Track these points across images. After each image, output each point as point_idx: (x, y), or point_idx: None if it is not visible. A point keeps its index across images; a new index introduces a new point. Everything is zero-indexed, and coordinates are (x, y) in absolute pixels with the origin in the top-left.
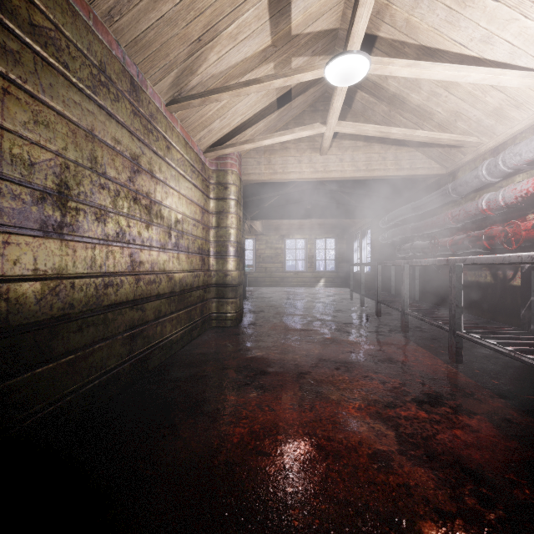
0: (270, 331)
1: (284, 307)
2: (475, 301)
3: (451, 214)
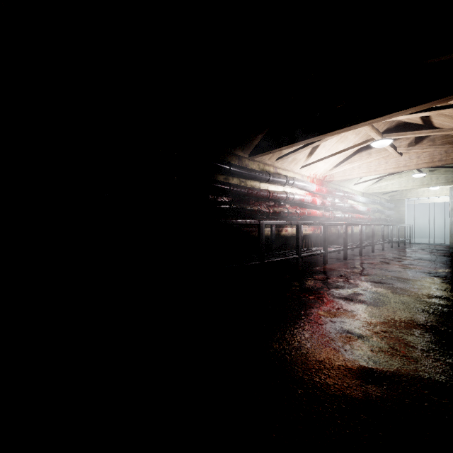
0: (419, 287)
1: (354, 331)
2: (267, 245)
3: (272, 193)
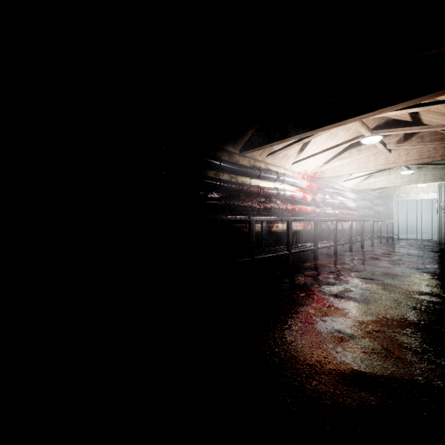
0: (409, 283)
1: (345, 331)
2: (258, 242)
3: (263, 189)
